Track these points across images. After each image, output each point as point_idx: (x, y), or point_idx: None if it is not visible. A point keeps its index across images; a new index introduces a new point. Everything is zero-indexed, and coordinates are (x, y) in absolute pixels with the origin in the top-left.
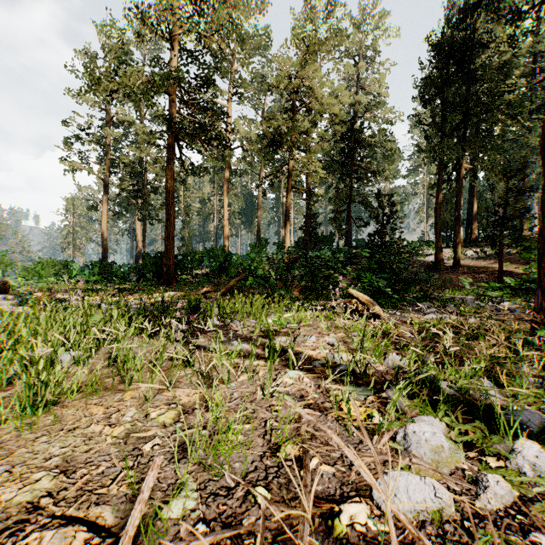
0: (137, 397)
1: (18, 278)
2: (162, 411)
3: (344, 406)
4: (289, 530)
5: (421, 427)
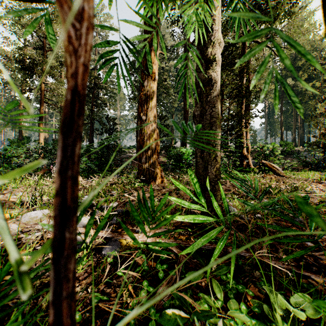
0: None
1: None
2: None
3: None
4: None
5: (32, 212)
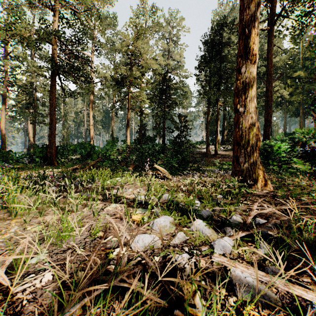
0: (20, 221)
1: None
2: (34, 226)
3: (133, 216)
4: (88, 258)
5: (160, 219)
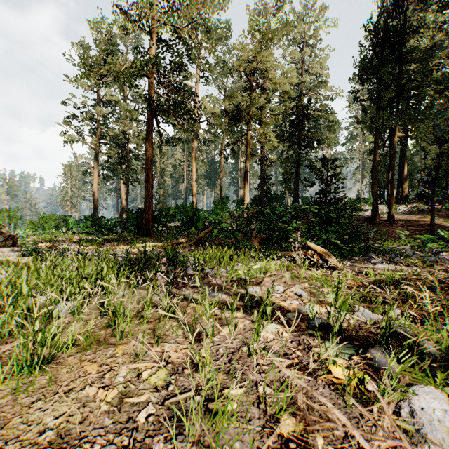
0: (128, 352)
1: (26, 229)
2: (153, 370)
3: (332, 368)
4: None
5: (428, 402)
